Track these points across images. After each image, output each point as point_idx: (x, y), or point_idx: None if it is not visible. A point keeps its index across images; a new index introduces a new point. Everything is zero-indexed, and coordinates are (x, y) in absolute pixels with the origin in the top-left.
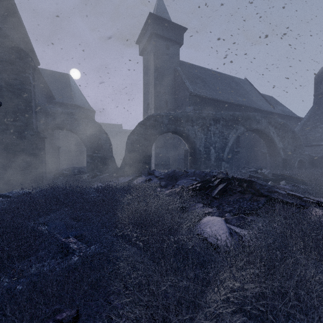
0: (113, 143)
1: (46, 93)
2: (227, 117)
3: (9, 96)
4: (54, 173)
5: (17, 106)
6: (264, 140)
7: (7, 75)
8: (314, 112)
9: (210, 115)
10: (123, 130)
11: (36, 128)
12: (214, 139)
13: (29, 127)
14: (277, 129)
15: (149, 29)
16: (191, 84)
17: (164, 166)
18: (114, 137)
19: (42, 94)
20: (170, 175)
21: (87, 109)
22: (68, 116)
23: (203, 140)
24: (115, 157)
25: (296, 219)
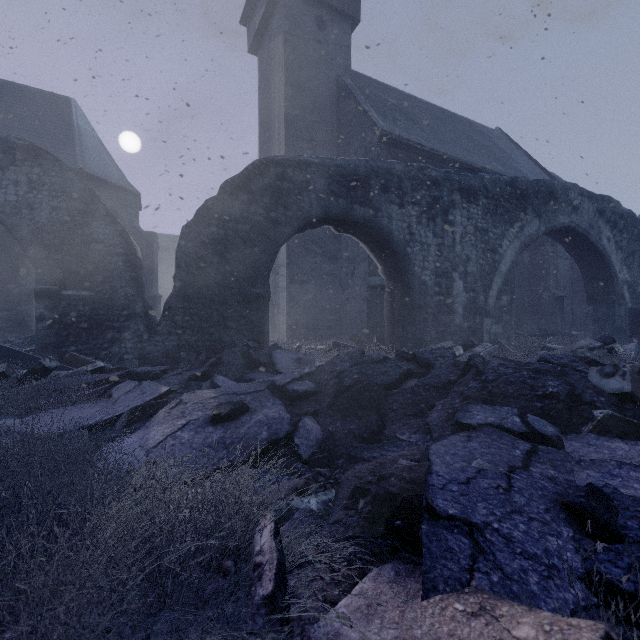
0: None
1: None
2: (497, 188)
3: None
4: None
5: None
6: (581, 261)
7: None
8: None
9: (451, 177)
10: None
11: None
12: (463, 249)
13: None
14: (617, 231)
15: None
16: (382, 118)
17: (311, 330)
18: None
19: None
20: (344, 384)
21: (116, 185)
22: None
23: (433, 250)
24: None
25: None
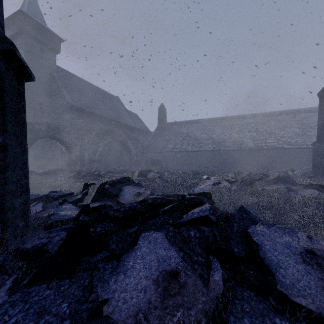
0: None
1: None
2: (98, 130)
3: None
4: None
5: None
6: (125, 148)
7: None
8: (157, 131)
9: (84, 127)
10: None
11: None
12: (88, 145)
13: None
14: (132, 141)
15: (19, 24)
16: (68, 93)
17: (38, 166)
18: None
19: None
20: (51, 172)
21: None
22: None
23: (79, 145)
24: None
25: None
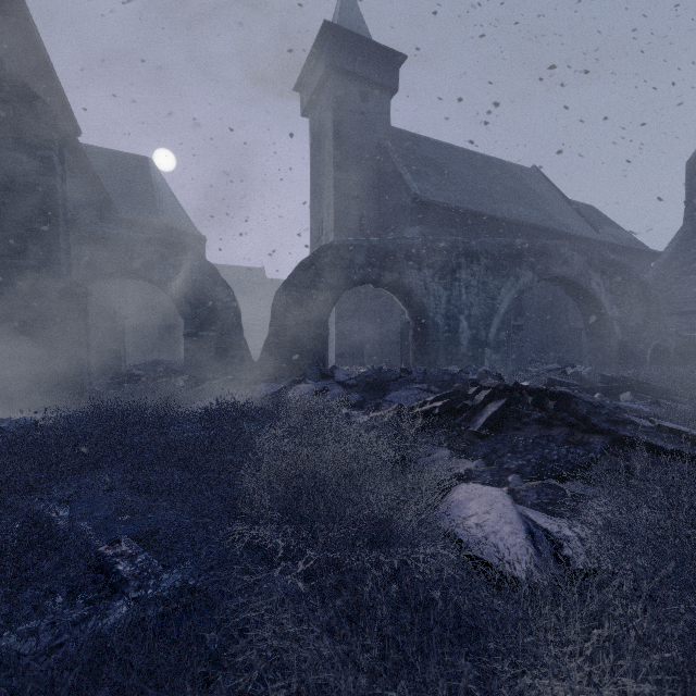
0: (245, 308)
1: (97, 199)
2: (496, 251)
3: (7, 200)
4: (112, 375)
5: (25, 222)
6: (578, 301)
7: (2, 153)
8: (685, 240)
9: (458, 246)
10: (268, 280)
11: (67, 274)
12: (468, 298)
13: (50, 272)
14: (606, 277)
15: (324, 57)
16: (416, 177)
17: (356, 358)
18: (247, 294)
19: (89, 200)
20: (370, 380)
21: (188, 233)
22: (144, 248)
23: (443, 300)
24: (249, 339)
25: (690, 494)
